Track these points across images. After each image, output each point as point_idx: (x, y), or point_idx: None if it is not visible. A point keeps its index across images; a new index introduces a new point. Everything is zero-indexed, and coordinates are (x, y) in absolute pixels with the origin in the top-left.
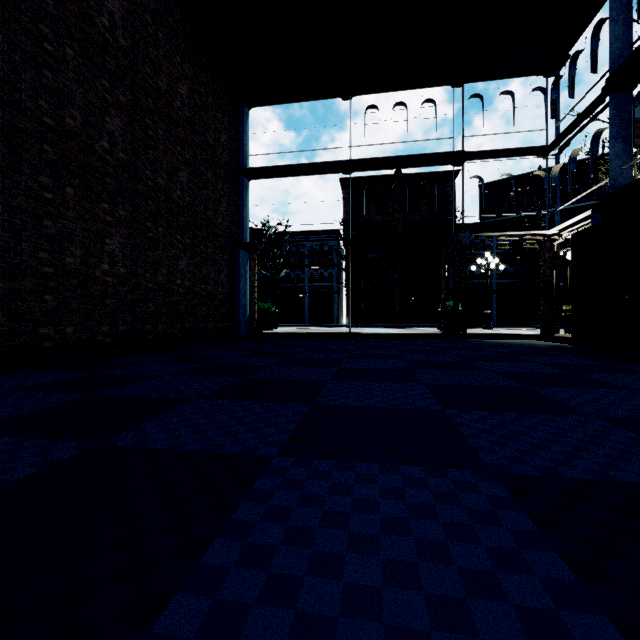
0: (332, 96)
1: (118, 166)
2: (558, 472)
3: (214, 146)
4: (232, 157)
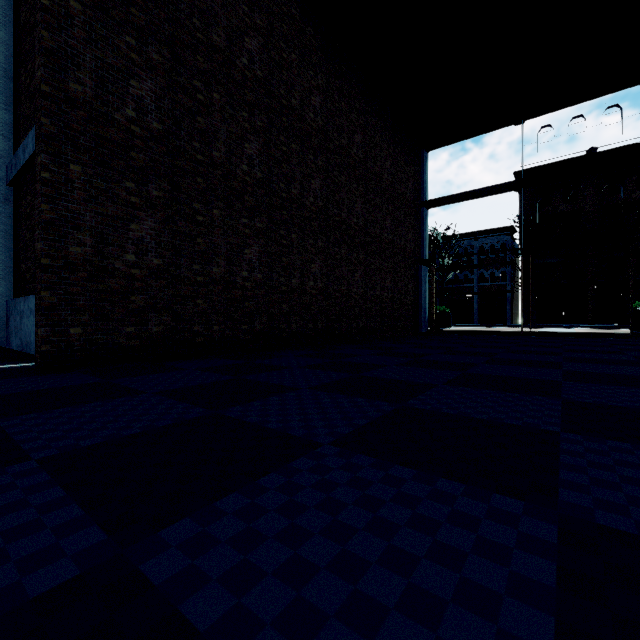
0: (504, 126)
1: (359, 230)
2: (589, 371)
3: (405, 193)
4: (416, 195)
